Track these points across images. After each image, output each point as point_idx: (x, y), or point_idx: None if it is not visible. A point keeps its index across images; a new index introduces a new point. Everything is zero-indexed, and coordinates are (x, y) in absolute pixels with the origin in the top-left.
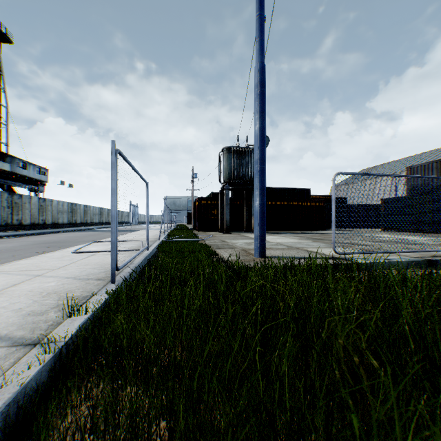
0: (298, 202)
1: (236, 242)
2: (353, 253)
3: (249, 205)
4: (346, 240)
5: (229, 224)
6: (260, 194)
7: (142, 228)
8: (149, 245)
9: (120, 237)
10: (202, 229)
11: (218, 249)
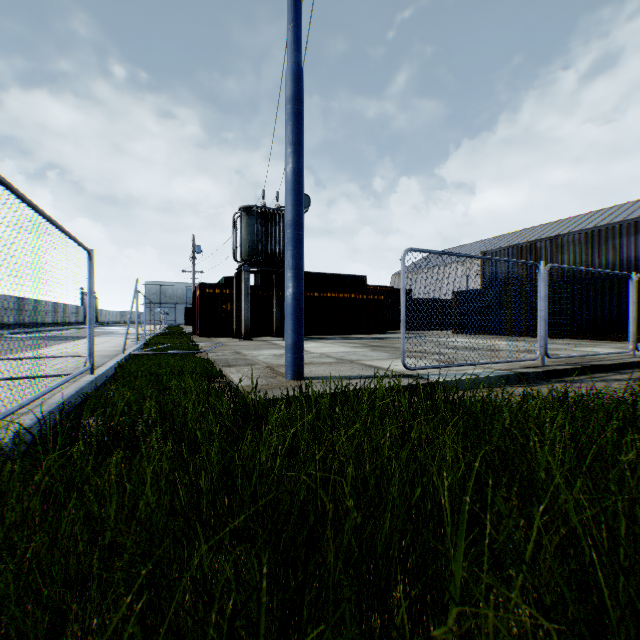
0: (351, 294)
1: (259, 355)
2: (429, 367)
3: (281, 297)
4: (415, 347)
5: (251, 325)
6: (294, 277)
7: (102, 333)
8: (101, 364)
9: (47, 350)
10: (207, 334)
11: (227, 366)
